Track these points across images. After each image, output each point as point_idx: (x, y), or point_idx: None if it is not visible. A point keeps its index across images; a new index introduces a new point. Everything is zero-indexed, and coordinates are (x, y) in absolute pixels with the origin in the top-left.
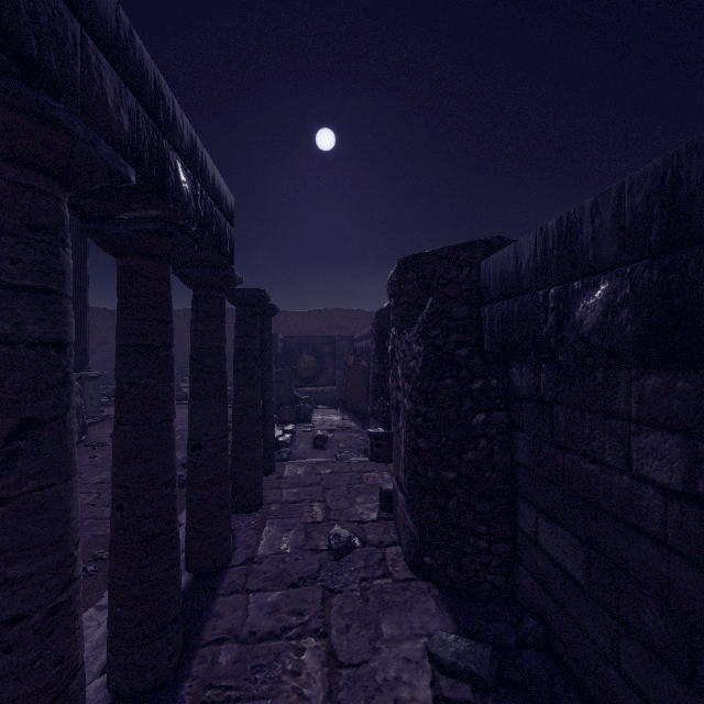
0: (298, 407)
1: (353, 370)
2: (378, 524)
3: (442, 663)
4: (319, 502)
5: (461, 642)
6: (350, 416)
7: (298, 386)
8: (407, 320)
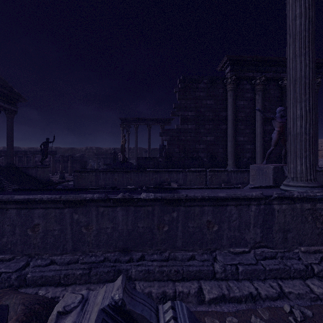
0: None
1: None
2: None
3: None
4: None
5: None
6: None
7: None
8: None
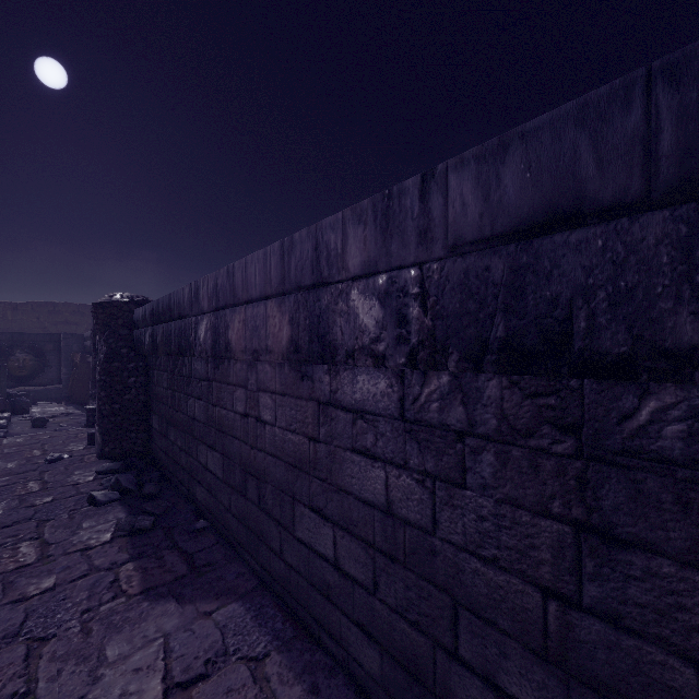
0: (13, 401)
1: (80, 366)
2: (84, 450)
3: (102, 472)
4: (38, 449)
5: (112, 464)
6: (76, 407)
7: (9, 387)
8: (103, 333)
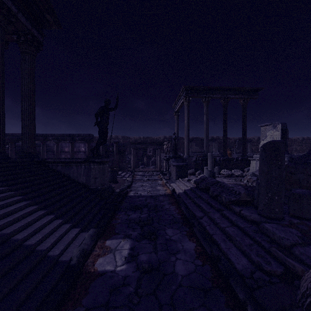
0: None
1: None
2: None
3: None
4: None
5: None
6: None
7: None
8: None
